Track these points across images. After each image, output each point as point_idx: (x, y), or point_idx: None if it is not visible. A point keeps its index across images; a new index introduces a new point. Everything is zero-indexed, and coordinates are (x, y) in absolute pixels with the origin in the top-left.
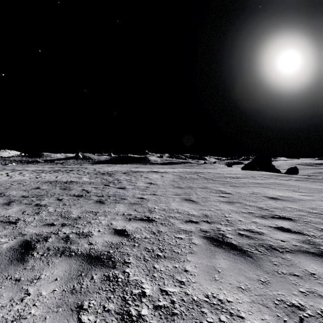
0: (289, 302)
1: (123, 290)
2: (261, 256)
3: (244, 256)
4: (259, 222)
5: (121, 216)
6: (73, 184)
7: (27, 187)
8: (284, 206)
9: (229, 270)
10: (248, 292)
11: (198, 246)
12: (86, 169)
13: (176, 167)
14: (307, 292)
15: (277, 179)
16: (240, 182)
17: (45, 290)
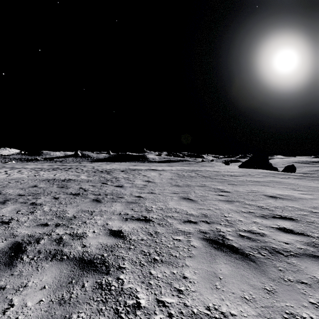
0: (300, 315)
1: (116, 300)
2: (264, 261)
3: (246, 261)
4: (260, 223)
5: (117, 215)
6: (71, 182)
7: (24, 185)
8: (285, 205)
9: (231, 277)
10: (253, 304)
11: (197, 249)
12: (84, 167)
13: (174, 165)
14: (318, 304)
15: (275, 177)
16: (239, 180)
17: (31, 300)
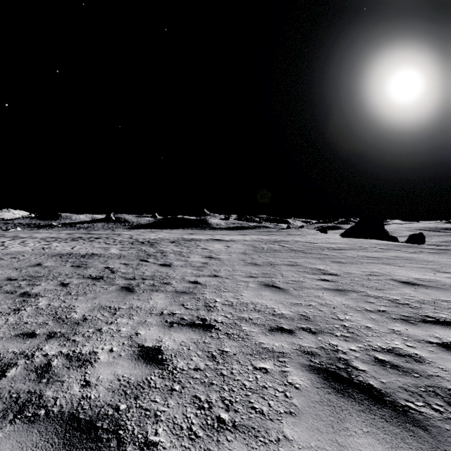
0: None
1: None
2: (445, 426)
3: (408, 426)
4: (405, 332)
5: (157, 317)
6: (94, 258)
7: (23, 263)
8: (434, 297)
9: None
10: None
11: (302, 393)
12: (118, 236)
13: (247, 234)
14: None
15: (401, 252)
16: (347, 256)
17: None
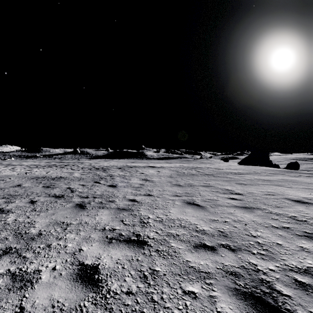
0: None
1: None
2: None
3: None
4: None
5: (99, 232)
6: (60, 181)
7: (7, 184)
8: None
9: None
10: None
11: None
12: (81, 164)
13: (172, 162)
14: None
15: (286, 176)
16: (246, 179)
17: None
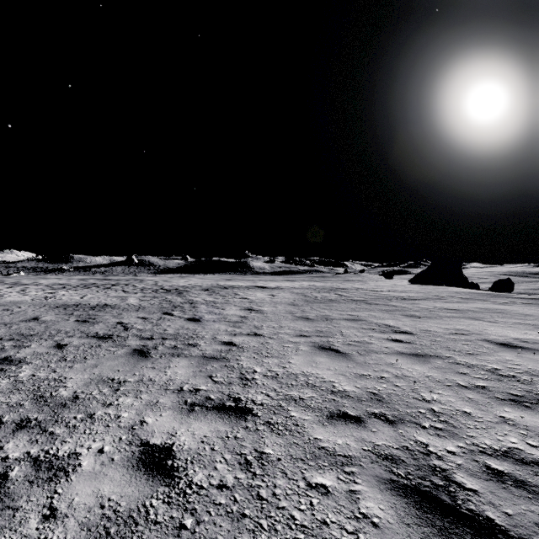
0: None
1: None
2: None
3: None
4: (521, 422)
5: (173, 395)
6: (105, 311)
7: (15, 317)
8: None
9: None
10: None
11: (384, 536)
12: (140, 282)
13: (297, 280)
14: None
15: (488, 302)
16: (421, 307)
17: None
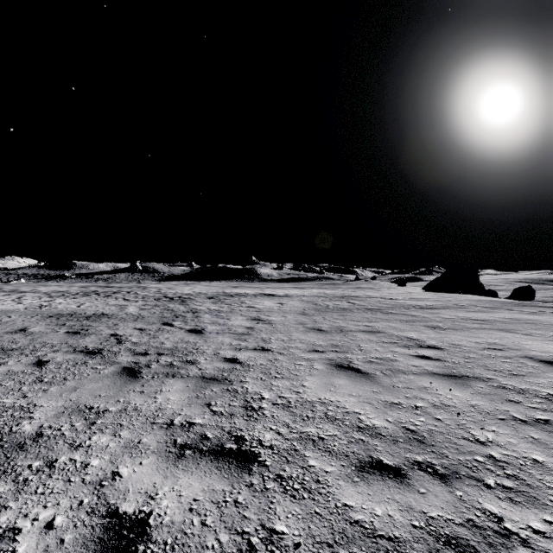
0: None
1: None
2: None
3: None
4: None
5: (161, 432)
6: (101, 321)
7: (2, 328)
8: None
9: None
10: None
11: None
12: (143, 290)
13: (306, 287)
14: None
15: (515, 312)
16: (443, 318)
17: None
